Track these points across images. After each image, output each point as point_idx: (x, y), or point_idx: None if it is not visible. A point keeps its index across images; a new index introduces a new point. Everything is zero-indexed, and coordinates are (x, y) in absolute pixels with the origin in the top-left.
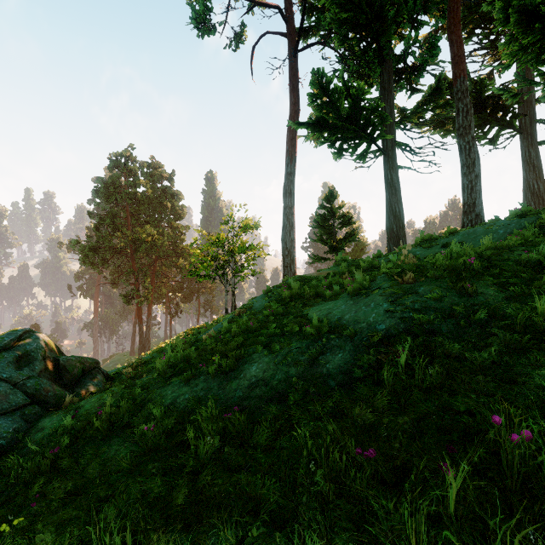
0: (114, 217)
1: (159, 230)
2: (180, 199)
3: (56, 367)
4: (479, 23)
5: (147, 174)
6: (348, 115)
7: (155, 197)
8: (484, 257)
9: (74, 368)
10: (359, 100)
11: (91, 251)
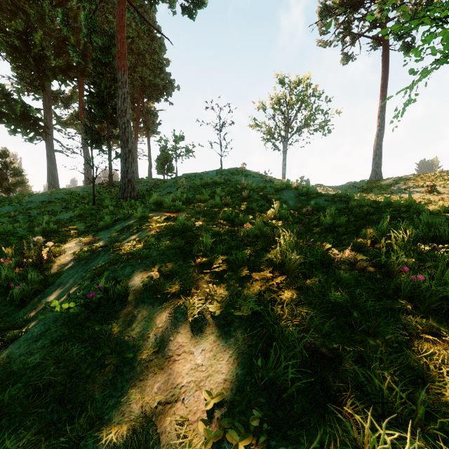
0: None
1: None
2: None
3: None
4: None
5: None
6: (22, 115)
7: None
8: (72, 192)
9: None
10: (30, 112)
11: None
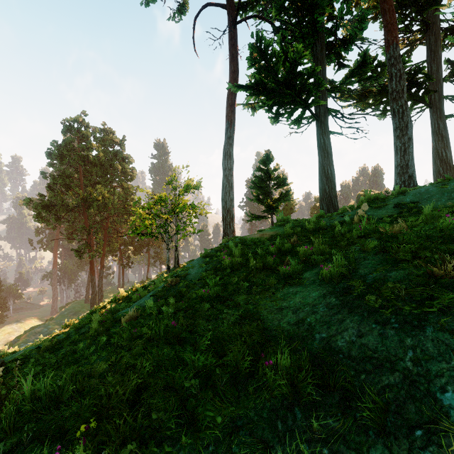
0: (67, 177)
1: (110, 190)
2: (130, 162)
3: None
4: (395, 9)
5: (99, 138)
6: (285, 80)
7: (107, 160)
8: None
9: None
10: (296, 64)
11: (44, 209)
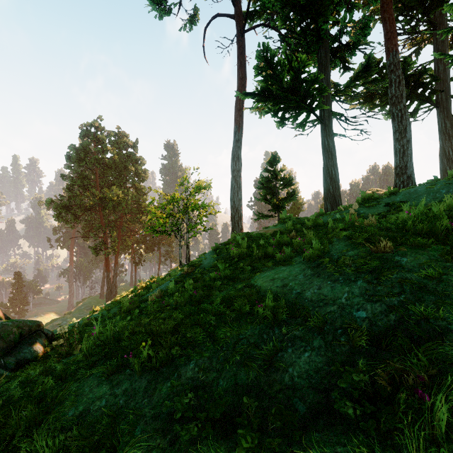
0: (84, 179)
1: (124, 190)
2: (142, 164)
3: None
4: (401, 11)
5: (114, 142)
6: (290, 86)
7: (121, 162)
8: (452, 218)
9: (10, 334)
10: (301, 72)
11: (64, 209)
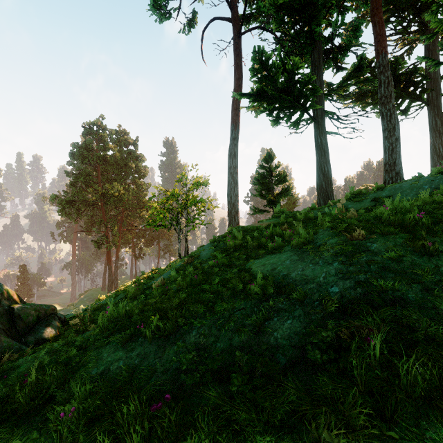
0: (87, 176)
1: (125, 186)
2: (142, 161)
3: (10, 315)
4: (393, 12)
5: (115, 139)
6: (284, 87)
7: (122, 159)
8: (425, 211)
9: (28, 316)
10: (294, 73)
11: (67, 204)
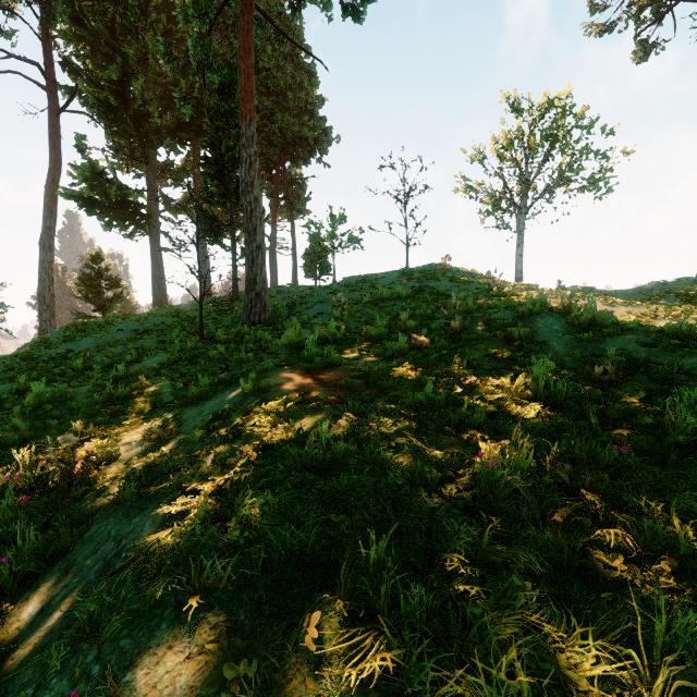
0: None
1: None
2: None
3: None
4: None
5: None
6: (119, 202)
7: None
8: (179, 313)
9: None
10: (128, 196)
11: None
